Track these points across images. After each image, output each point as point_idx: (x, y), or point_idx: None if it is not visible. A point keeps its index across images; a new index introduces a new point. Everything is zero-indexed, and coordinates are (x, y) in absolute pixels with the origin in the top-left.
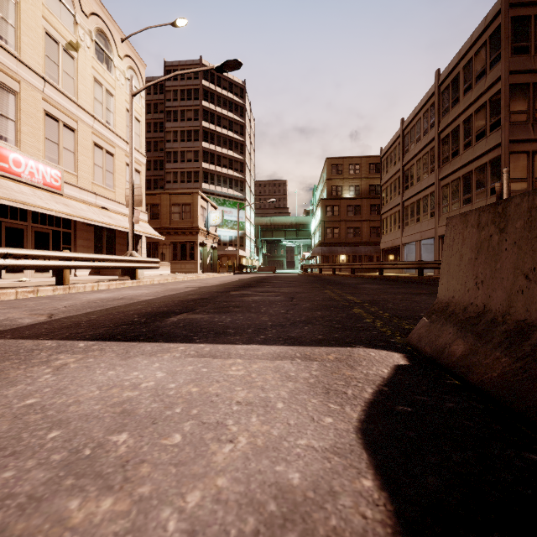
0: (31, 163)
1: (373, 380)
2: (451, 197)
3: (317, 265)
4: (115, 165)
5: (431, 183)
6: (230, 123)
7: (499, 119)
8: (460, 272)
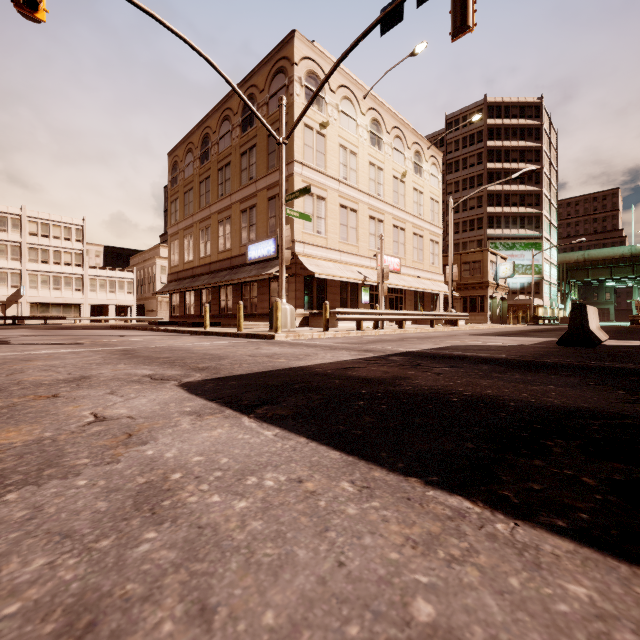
0: (389, 259)
1: None
2: None
3: None
4: (423, 244)
5: None
6: (521, 154)
7: None
8: None
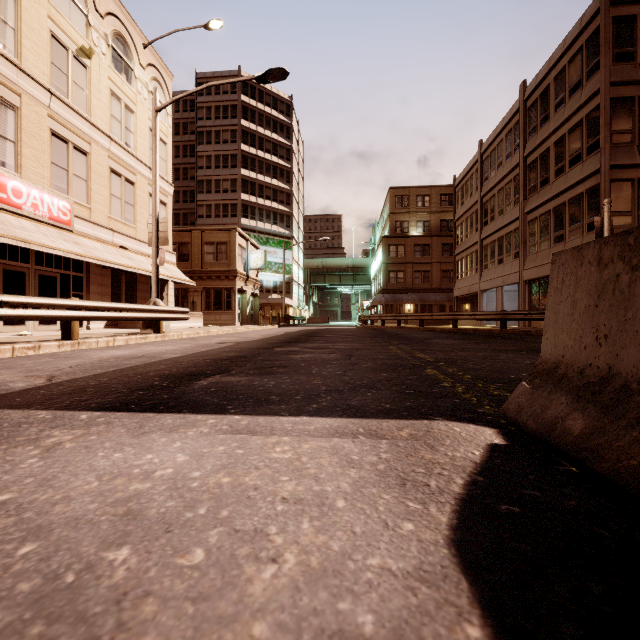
0: (34, 192)
1: (463, 466)
2: (540, 234)
3: (379, 316)
4: (136, 196)
5: (516, 217)
6: (274, 146)
7: (598, 140)
8: (572, 323)
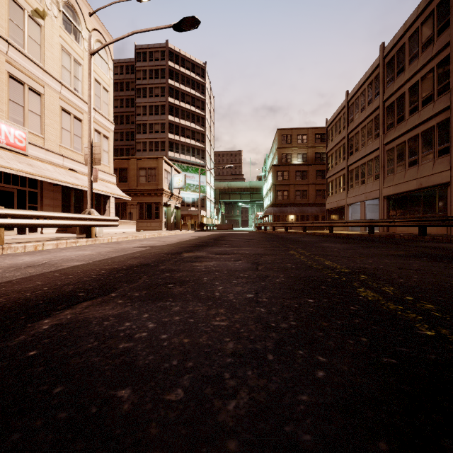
0: None
1: None
2: (396, 160)
3: (270, 223)
4: (83, 130)
5: (376, 148)
6: (192, 99)
7: (448, 83)
8: None
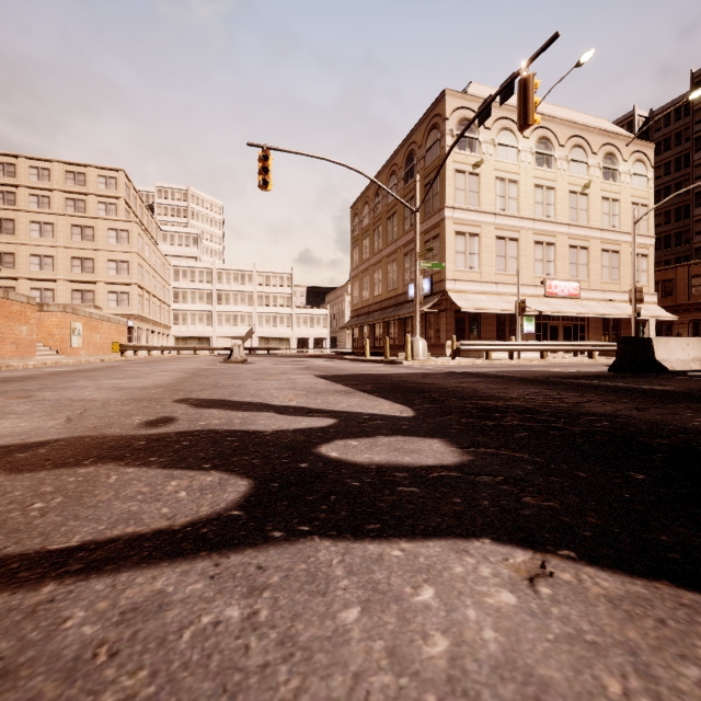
0: (562, 284)
1: None
2: None
3: None
4: (620, 260)
5: None
6: None
7: None
8: None
